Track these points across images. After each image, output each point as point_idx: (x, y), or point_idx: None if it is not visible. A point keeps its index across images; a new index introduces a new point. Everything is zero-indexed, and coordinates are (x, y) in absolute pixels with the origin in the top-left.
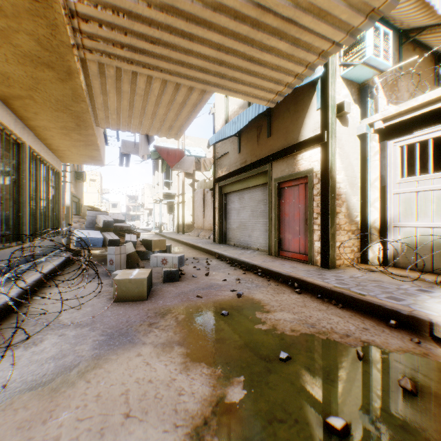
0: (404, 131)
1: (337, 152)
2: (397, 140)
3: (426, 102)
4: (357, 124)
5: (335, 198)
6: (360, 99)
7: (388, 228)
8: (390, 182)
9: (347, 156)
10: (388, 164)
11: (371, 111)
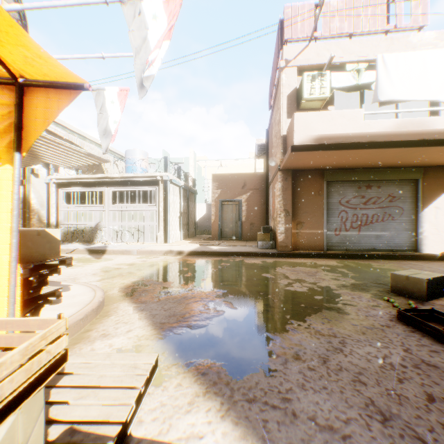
0: (64, 186)
1: (33, 190)
2: (63, 189)
3: (69, 178)
4: (46, 177)
5: (32, 212)
6: (48, 166)
7: (60, 225)
8: (60, 206)
9: (40, 192)
10: (60, 198)
11: (53, 173)
